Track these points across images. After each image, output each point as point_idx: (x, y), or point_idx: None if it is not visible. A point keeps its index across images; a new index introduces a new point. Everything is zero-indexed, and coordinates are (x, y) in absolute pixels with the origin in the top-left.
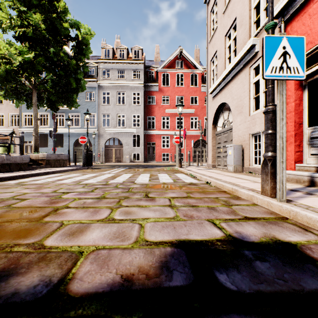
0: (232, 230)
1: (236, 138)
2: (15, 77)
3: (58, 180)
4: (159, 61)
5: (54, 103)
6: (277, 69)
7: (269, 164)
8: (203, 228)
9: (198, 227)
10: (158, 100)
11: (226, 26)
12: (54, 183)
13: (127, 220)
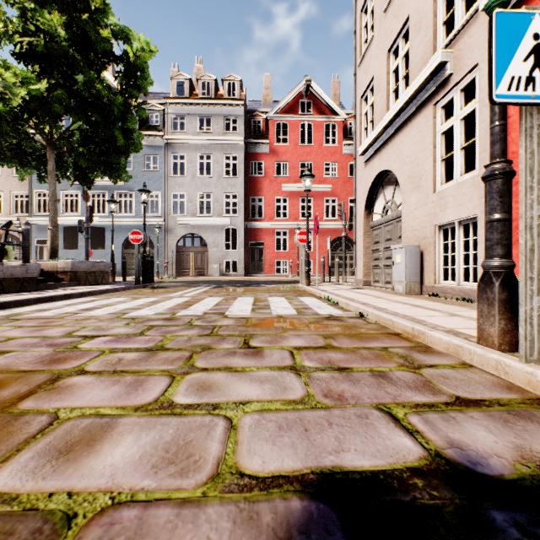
0: (440, 439)
1: (408, 234)
2: (15, 125)
3: (84, 310)
4: (270, 103)
5: (86, 173)
6: (521, 82)
7: (495, 283)
8: (371, 431)
9: (361, 428)
10: (268, 169)
11: (391, 34)
12: (74, 316)
13: (201, 407)
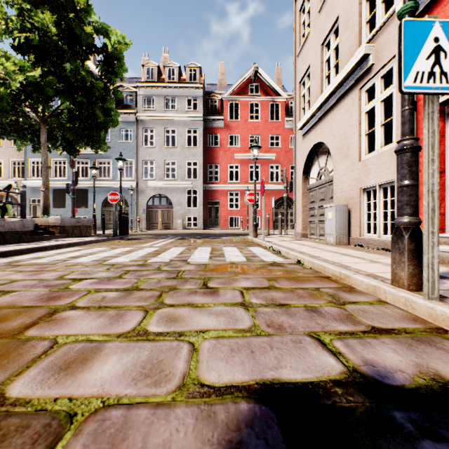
0: (357, 358)
1: (338, 195)
2: (14, 105)
3: (72, 258)
4: (224, 86)
5: (72, 144)
6: (424, 76)
7: (405, 236)
8: (304, 352)
9: (295, 350)
10: (223, 141)
11: (324, 30)
12: (64, 263)
13: (169, 334)
